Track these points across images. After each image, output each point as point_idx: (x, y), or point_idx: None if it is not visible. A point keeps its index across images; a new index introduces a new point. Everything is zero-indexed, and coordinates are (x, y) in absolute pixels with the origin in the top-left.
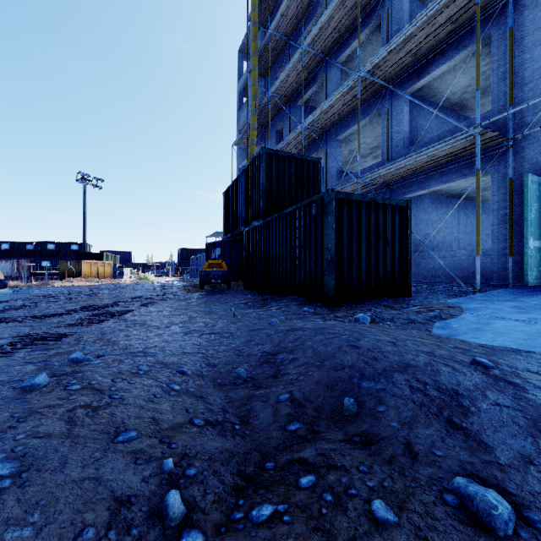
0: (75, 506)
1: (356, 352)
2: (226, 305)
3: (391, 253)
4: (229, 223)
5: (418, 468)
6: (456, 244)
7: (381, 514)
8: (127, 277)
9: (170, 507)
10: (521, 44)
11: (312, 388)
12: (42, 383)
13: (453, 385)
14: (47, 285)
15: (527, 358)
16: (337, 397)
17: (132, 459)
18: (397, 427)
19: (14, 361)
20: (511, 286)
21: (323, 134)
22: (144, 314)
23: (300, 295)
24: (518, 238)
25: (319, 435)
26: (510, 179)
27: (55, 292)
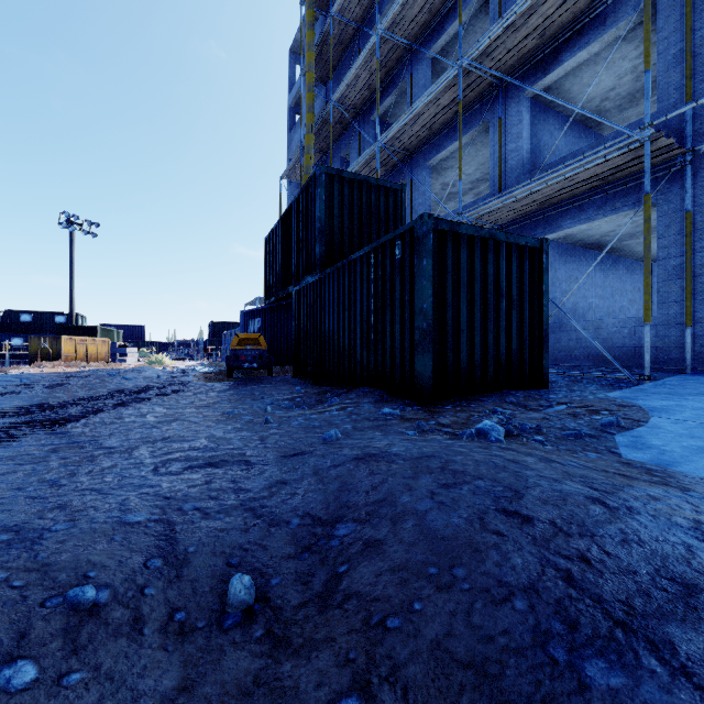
0: None
1: (527, 534)
2: (260, 402)
3: (518, 320)
4: (273, 282)
5: None
6: (590, 313)
7: None
8: (132, 361)
9: None
10: (703, 11)
11: (429, 672)
12: None
13: None
14: None
15: None
16: None
17: None
18: None
19: None
20: (690, 372)
21: (406, 159)
22: (109, 420)
23: (376, 386)
24: (699, 300)
25: None
26: (689, 212)
27: None
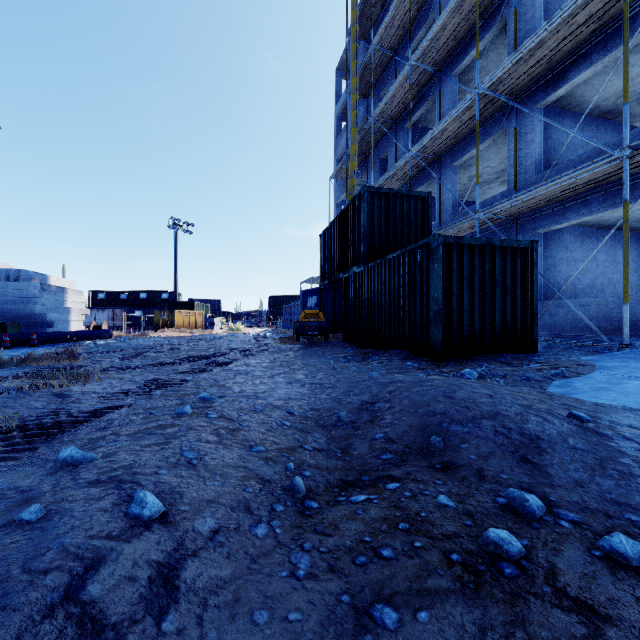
0: (238, 478)
1: (450, 401)
2: (324, 358)
3: (512, 302)
4: (326, 269)
5: (483, 484)
6: (610, 288)
7: (443, 501)
8: (217, 328)
9: (296, 485)
10: None
11: (405, 430)
12: (189, 412)
13: (537, 432)
14: (146, 335)
15: (638, 417)
16: (427, 437)
17: (265, 461)
18: (474, 458)
19: (156, 398)
20: None
21: (435, 161)
22: (245, 364)
23: (404, 349)
24: None
25: (407, 463)
26: None
27: (157, 343)
